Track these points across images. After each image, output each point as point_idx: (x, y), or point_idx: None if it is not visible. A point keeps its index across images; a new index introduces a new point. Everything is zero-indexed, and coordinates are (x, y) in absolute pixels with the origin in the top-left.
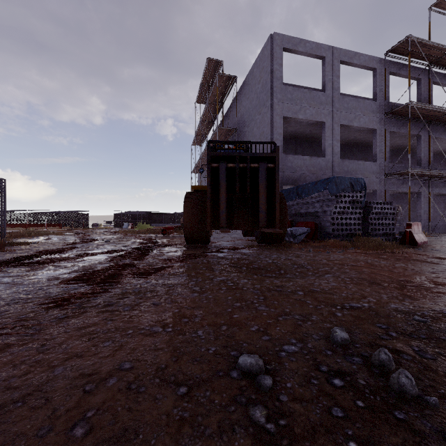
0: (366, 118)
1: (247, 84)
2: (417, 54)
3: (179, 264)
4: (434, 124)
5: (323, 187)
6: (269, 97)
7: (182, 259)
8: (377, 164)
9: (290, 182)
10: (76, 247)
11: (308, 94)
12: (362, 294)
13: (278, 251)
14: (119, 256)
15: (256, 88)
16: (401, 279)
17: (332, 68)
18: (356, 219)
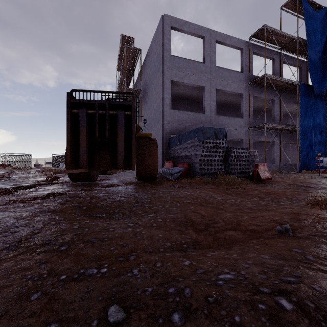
0: (235, 85)
1: (149, 55)
2: (272, 39)
3: (17, 205)
4: (284, 92)
5: (194, 135)
6: (161, 64)
7: (33, 199)
8: (243, 119)
9: (177, 131)
10: None
11: (191, 64)
12: (137, 245)
13: (143, 188)
14: None
15: (153, 58)
16: (212, 218)
17: (210, 46)
18: (219, 160)
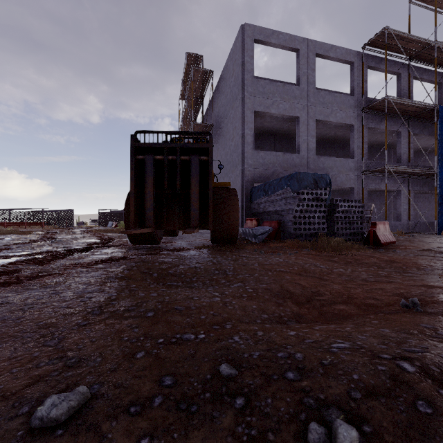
0: (343, 114)
1: (223, 78)
2: (396, 47)
3: (79, 270)
4: (414, 120)
5: (286, 184)
6: (240, 90)
7: (94, 263)
8: (354, 160)
9: (262, 179)
10: (8, 248)
11: (281, 88)
12: (230, 315)
13: (221, 253)
14: (25, 259)
15: (229, 82)
16: (315, 290)
17: (306, 61)
18: (320, 217)
